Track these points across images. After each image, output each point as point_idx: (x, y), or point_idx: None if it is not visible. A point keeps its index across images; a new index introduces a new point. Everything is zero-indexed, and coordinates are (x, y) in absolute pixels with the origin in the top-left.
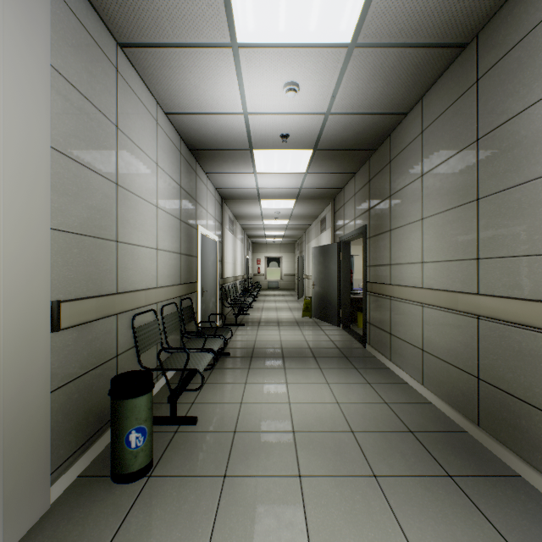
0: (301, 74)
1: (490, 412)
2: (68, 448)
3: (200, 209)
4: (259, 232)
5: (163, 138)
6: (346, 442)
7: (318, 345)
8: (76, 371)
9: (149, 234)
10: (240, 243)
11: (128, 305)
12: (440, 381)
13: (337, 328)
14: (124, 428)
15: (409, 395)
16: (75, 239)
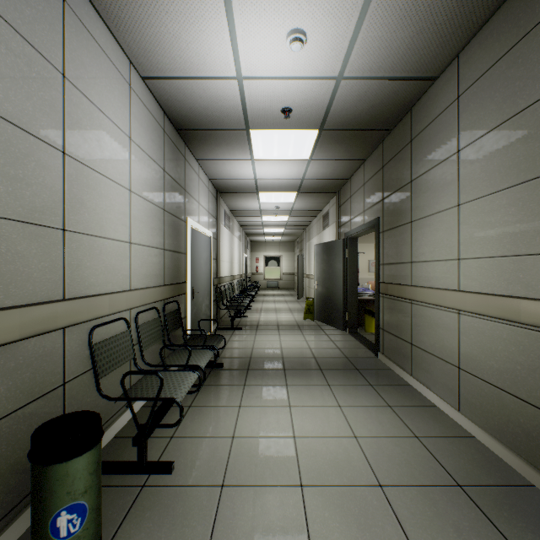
0: (310, 17)
1: None
2: None
3: (190, 200)
4: (258, 229)
5: (140, 108)
6: (375, 505)
7: (324, 354)
8: None
9: (118, 223)
10: (238, 241)
11: (81, 315)
12: (488, 411)
13: (343, 332)
14: (49, 508)
15: (443, 424)
16: None
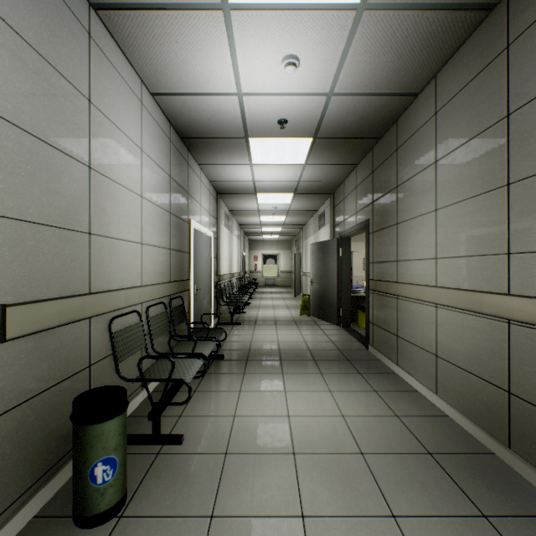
0: (302, 45)
1: (526, 433)
2: (19, 484)
3: (192, 202)
4: (256, 228)
5: (149, 121)
6: (356, 468)
7: (318, 347)
8: (32, 389)
9: (132, 226)
10: (237, 239)
11: (103, 307)
12: (459, 392)
13: (337, 327)
14: (88, 459)
15: (421, 405)
16: (31, 229)
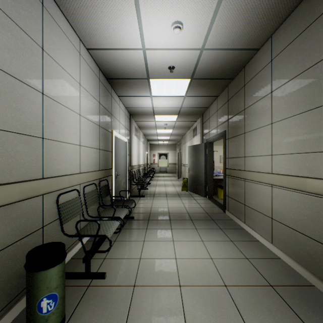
0: (185, 14)
1: None
2: None
3: (114, 120)
4: (154, 137)
5: (85, 66)
6: (222, 296)
7: (193, 211)
8: None
9: (73, 134)
10: (142, 144)
11: (52, 187)
12: (288, 243)
13: (204, 198)
14: (36, 296)
15: (262, 251)
16: None
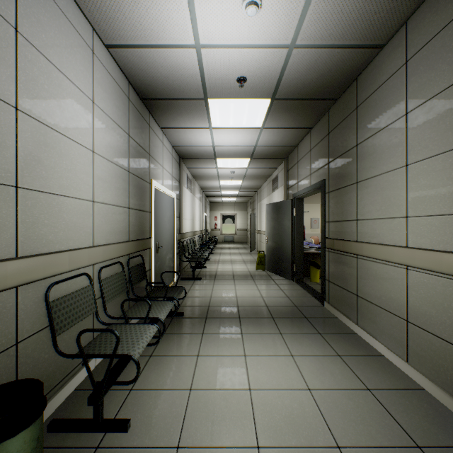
0: None
1: None
2: None
3: (154, 164)
4: (216, 192)
5: (103, 74)
6: None
7: (275, 303)
8: None
9: (80, 182)
10: (199, 201)
11: (35, 273)
12: (439, 365)
13: (291, 282)
14: None
15: (392, 375)
16: None
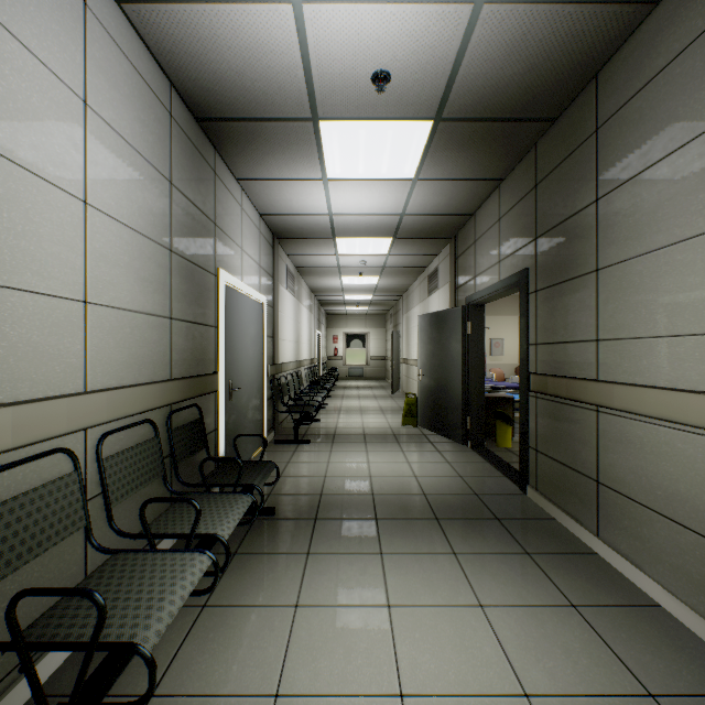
0: None
1: None
2: None
3: (225, 242)
4: (336, 296)
5: (112, 55)
6: None
7: (439, 488)
8: None
9: (50, 261)
10: (308, 312)
11: None
12: None
13: (462, 447)
14: None
15: (691, 656)
16: None
